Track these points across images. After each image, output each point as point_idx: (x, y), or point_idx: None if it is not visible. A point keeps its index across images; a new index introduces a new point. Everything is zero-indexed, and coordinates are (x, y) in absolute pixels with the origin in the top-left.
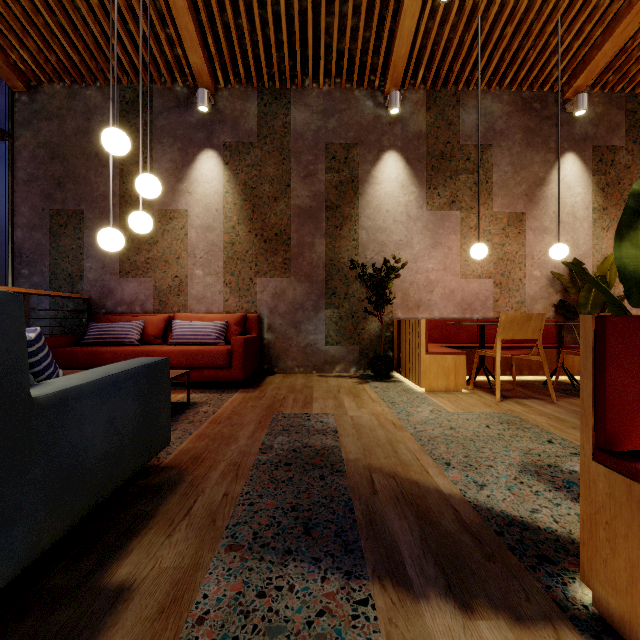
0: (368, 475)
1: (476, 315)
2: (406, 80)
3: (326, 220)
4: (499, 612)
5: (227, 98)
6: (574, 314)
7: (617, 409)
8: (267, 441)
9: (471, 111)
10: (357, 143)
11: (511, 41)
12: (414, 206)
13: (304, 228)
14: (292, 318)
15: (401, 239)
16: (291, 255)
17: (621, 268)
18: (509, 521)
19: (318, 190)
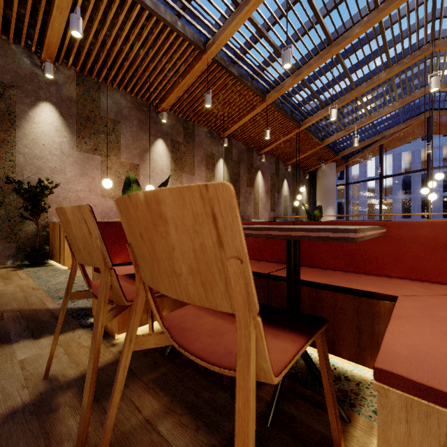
0: (0, 314)
1: (111, 220)
2: (60, 58)
3: None
4: (53, 334)
5: None
6: None
7: None
8: None
9: (108, 97)
10: (14, 86)
11: (129, 69)
12: (67, 146)
13: None
14: None
15: (56, 167)
16: None
17: None
18: (79, 309)
19: None
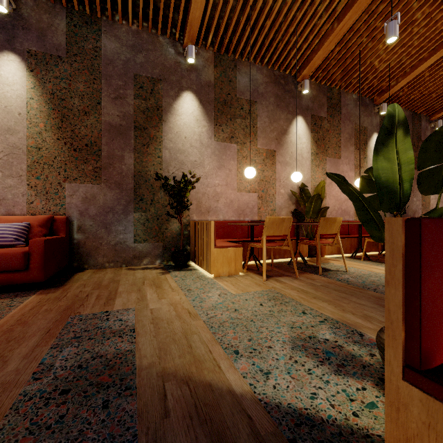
0: (161, 386)
1: (247, 218)
2: (200, 40)
3: (135, 138)
4: None
5: (32, 7)
6: (302, 218)
7: (430, 323)
8: (48, 358)
9: (244, 75)
10: (161, 79)
11: (269, 32)
12: (205, 136)
13: (114, 142)
14: (103, 220)
15: (196, 160)
16: (102, 164)
17: (377, 178)
18: (297, 418)
19: (127, 112)
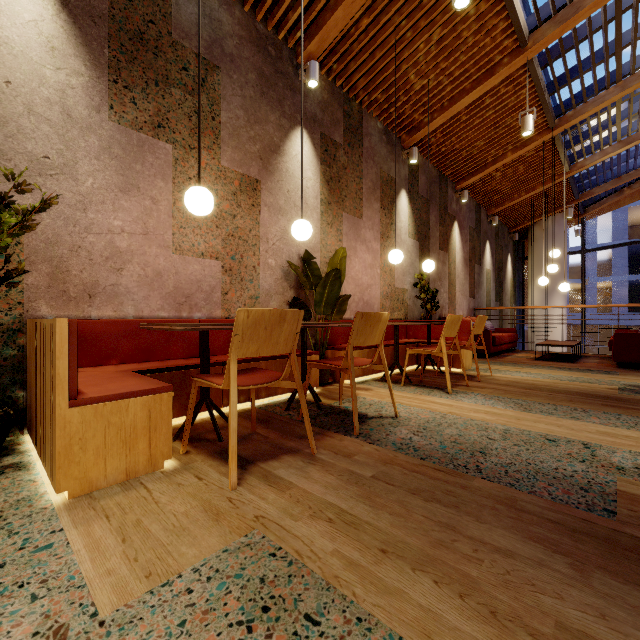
0: None
1: (198, 313)
2: None
3: None
4: None
5: None
6: (307, 314)
7: None
8: None
9: None
10: None
11: None
12: (81, 100)
13: None
14: None
15: (48, 155)
16: None
17: None
18: None
19: None
